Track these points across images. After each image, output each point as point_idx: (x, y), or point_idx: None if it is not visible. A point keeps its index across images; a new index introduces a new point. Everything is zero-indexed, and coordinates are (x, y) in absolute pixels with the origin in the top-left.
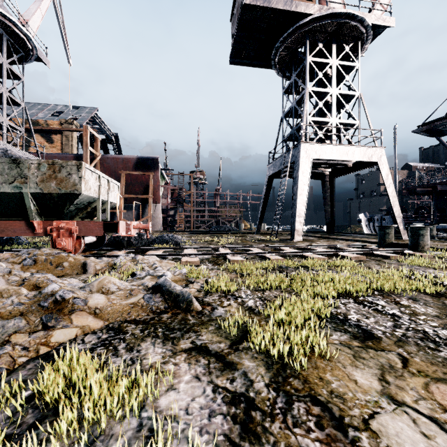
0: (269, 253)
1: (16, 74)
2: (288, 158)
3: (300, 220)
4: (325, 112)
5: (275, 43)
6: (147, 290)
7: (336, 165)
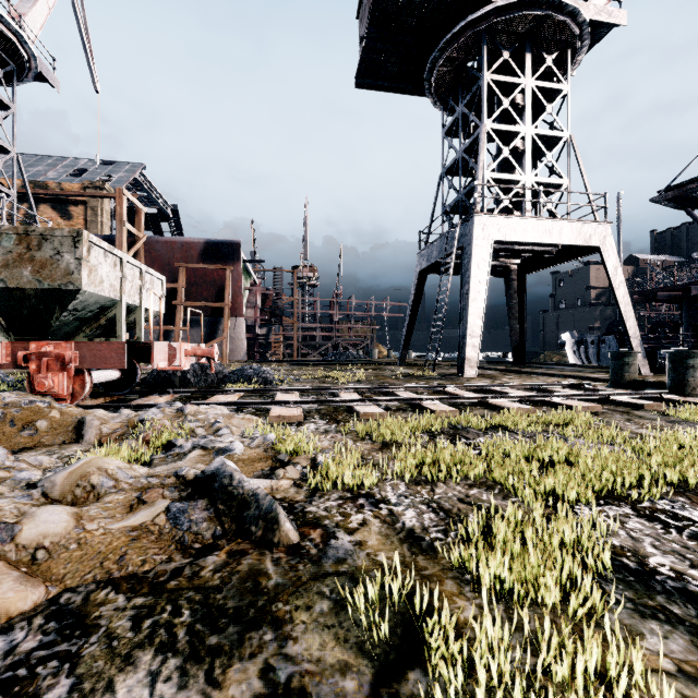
0: (429, 400)
1: (1, 100)
2: (454, 240)
3: (474, 342)
4: (514, 164)
5: (431, 52)
6: (182, 490)
7: (531, 253)
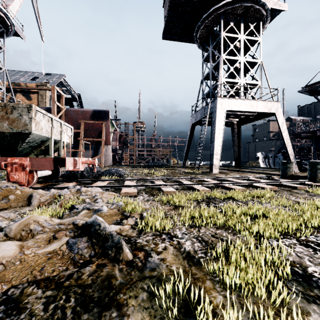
0: (196, 185)
1: None
2: (208, 110)
3: (217, 157)
4: (235, 74)
5: (197, 23)
6: (75, 231)
7: (243, 116)
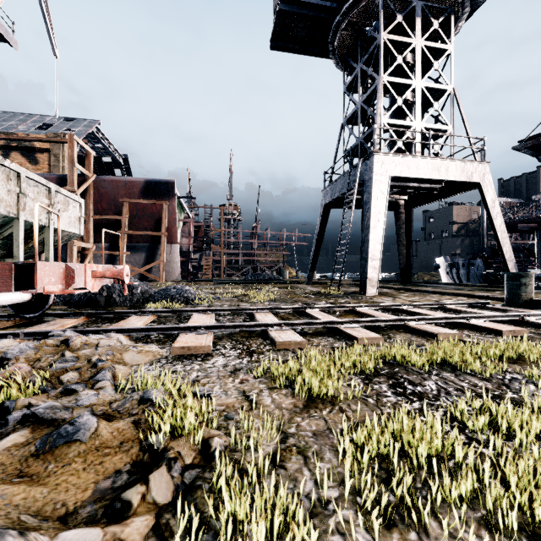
0: (347, 323)
1: None
2: (356, 176)
3: (374, 264)
4: (406, 112)
5: (335, 17)
6: None
7: (418, 190)
